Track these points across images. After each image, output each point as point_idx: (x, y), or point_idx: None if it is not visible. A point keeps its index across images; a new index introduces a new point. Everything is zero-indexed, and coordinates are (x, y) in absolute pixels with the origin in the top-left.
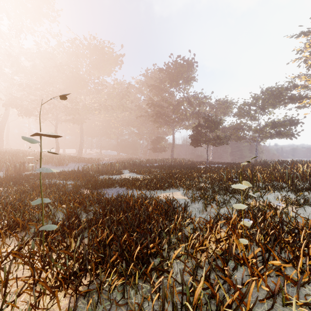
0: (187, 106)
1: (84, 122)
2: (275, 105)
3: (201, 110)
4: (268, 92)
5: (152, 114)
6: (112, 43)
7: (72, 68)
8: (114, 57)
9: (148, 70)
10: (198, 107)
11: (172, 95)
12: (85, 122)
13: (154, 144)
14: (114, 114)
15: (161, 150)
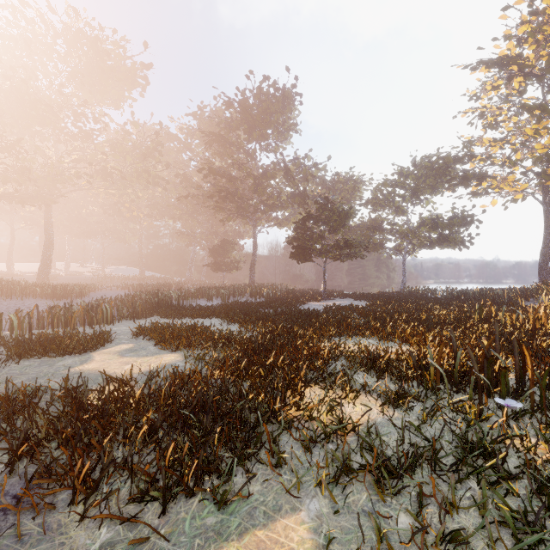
0: (281, 181)
1: (51, 202)
2: (437, 188)
3: (308, 189)
4: (426, 163)
5: (211, 193)
6: (123, 39)
7: (12, 69)
8: (129, 68)
9: (205, 108)
10: (303, 183)
11: (252, 156)
12: (54, 202)
13: (216, 255)
14: (129, 190)
15: (230, 267)
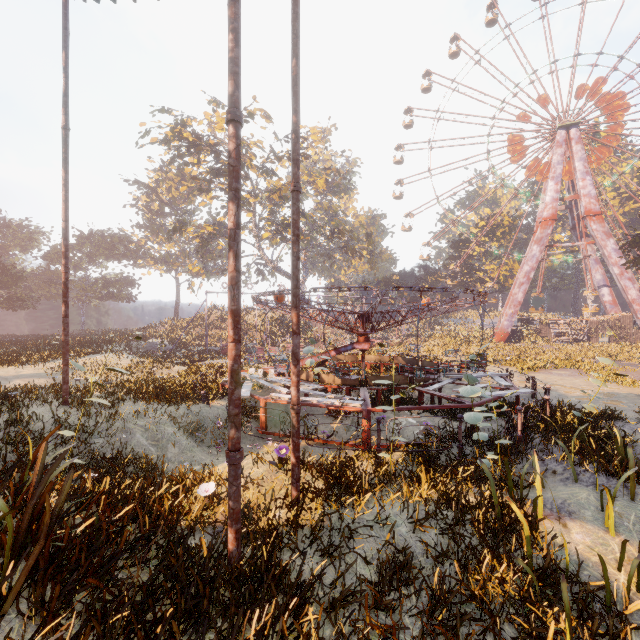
0: None
1: None
2: (109, 257)
3: None
4: (99, 237)
5: None
6: None
7: None
8: None
9: None
10: None
11: None
12: None
13: None
14: None
15: None
